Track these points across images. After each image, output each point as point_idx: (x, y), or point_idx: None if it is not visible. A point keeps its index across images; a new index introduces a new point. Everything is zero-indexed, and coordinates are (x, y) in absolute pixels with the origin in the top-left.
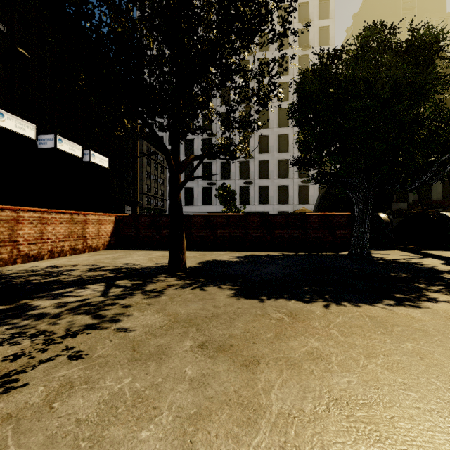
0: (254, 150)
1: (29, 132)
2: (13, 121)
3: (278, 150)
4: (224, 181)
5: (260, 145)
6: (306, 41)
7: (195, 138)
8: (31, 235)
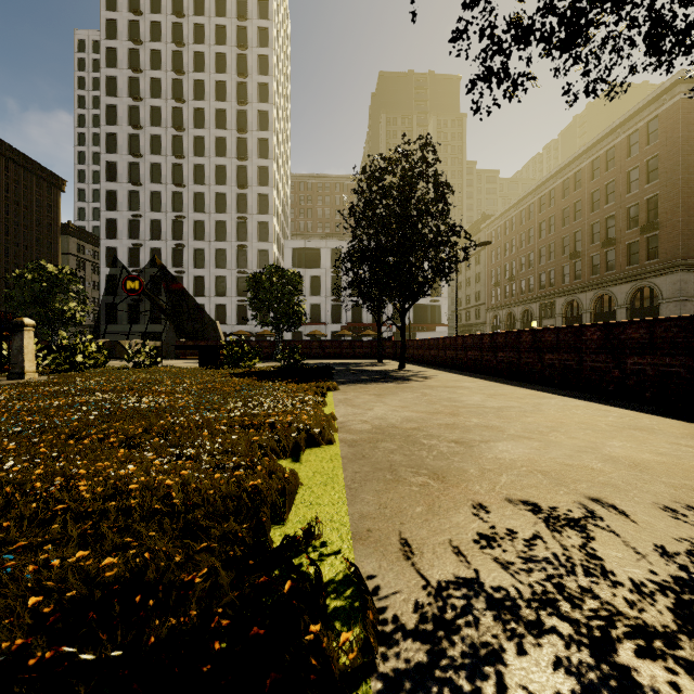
0: (189, 264)
1: None
2: None
3: (215, 266)
4: None
5: (196, 259)
6: (246, 150)
7: (120, 247)
8: None
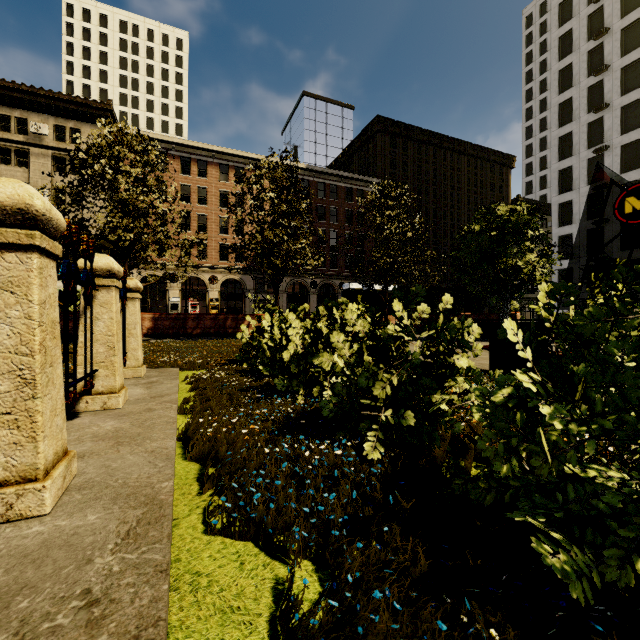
0: None
1: (360, 287)
2: (355, 285)
3: None
4: (627, 252)
5: None
6: None
7: (575, 199)
8: None
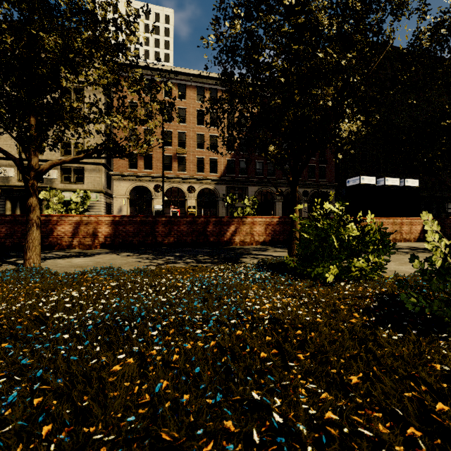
0: None
1: (373, 181)
2: (367, 179)
3: None
4: None
5: None
6: None
7: None
8: None
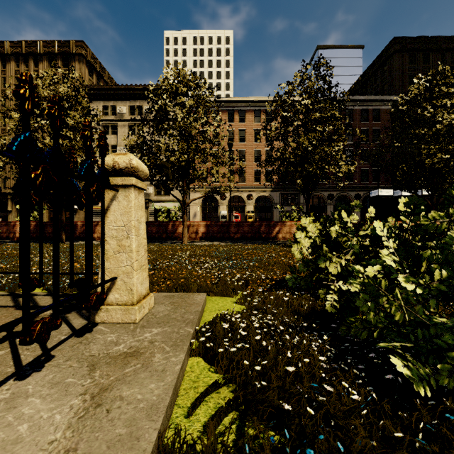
0: None
1: (390, 193)
2: (384, 191)
3: None
4: None
5: None
6: None
7: None
8: None
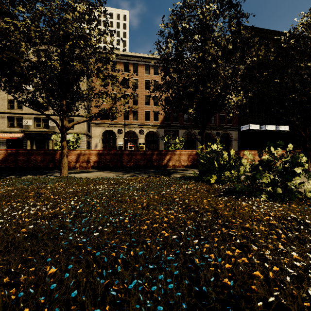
0: None
1: (257, 127)
2: (253, 126)
3: None
4: None
5: None
6: None
7: None
8: (258, 158)
